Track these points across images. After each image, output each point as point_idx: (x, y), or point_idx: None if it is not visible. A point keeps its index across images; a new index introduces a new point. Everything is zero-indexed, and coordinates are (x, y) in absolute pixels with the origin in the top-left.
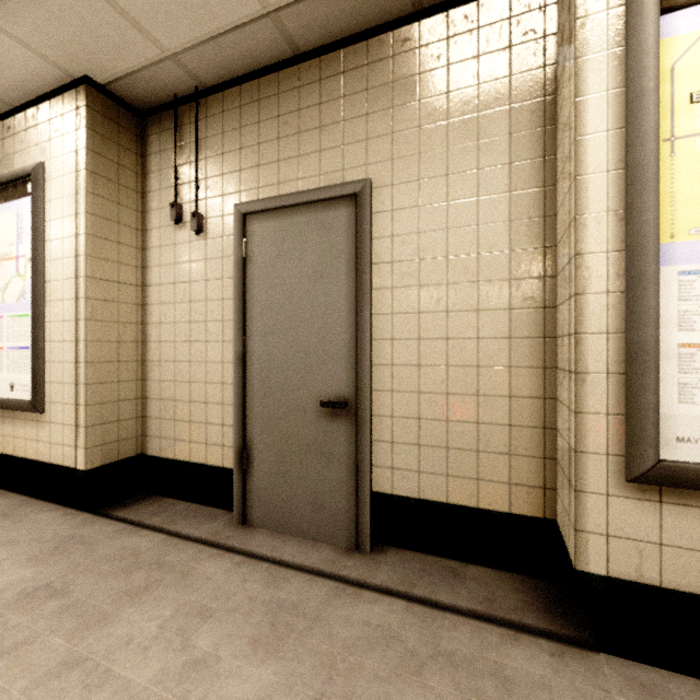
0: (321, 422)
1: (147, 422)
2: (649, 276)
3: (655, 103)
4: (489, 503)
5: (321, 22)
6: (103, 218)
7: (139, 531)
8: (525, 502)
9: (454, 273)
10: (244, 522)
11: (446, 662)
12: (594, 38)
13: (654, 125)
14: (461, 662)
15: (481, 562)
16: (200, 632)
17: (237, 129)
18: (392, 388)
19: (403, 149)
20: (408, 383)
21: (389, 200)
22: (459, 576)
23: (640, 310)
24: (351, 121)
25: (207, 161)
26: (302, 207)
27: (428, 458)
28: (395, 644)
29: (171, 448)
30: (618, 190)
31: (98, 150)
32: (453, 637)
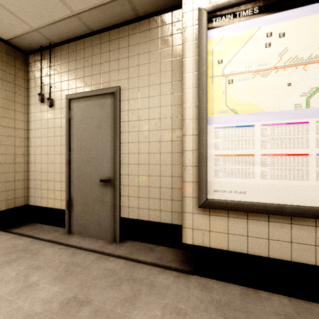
0: (100, 188)
1: (29, 190)
2: (204, 129)
3: (206, 63)
4: (164, 220)
5: (98, 19)
6: (6, 99)
7: (21, 237)
8: (177, 219)
9: (151, 126)
10: (70, 232)
11: (132, 281)
12: (188, 36)
13: (205, 71)
14: (138, 281)
15: (163, 245)
16: (34, 275)
17: (67, 62)
18: (128, 174)
19: (132, 74)
20: (134, 171)
21: (127, 95)
22: (153, 250)
23: (201, 141)
24: (112, 61)
25: (54, 75)
26: (93, 97)
27: (142, 202)
28: (114, 276)
29: (39, 201)
30: (196, 95)
31: (4, 69)
32: (139, 272)
